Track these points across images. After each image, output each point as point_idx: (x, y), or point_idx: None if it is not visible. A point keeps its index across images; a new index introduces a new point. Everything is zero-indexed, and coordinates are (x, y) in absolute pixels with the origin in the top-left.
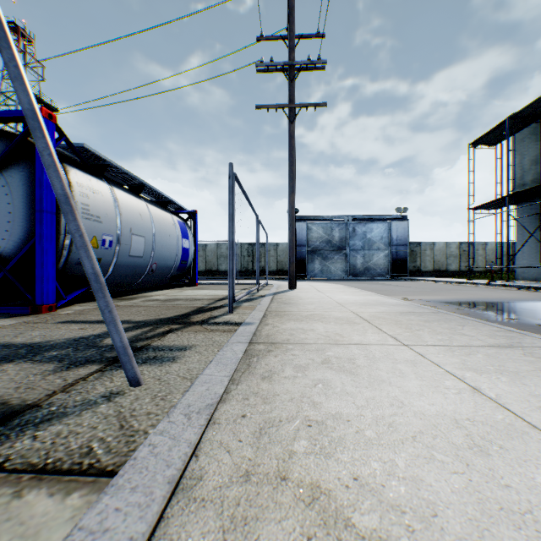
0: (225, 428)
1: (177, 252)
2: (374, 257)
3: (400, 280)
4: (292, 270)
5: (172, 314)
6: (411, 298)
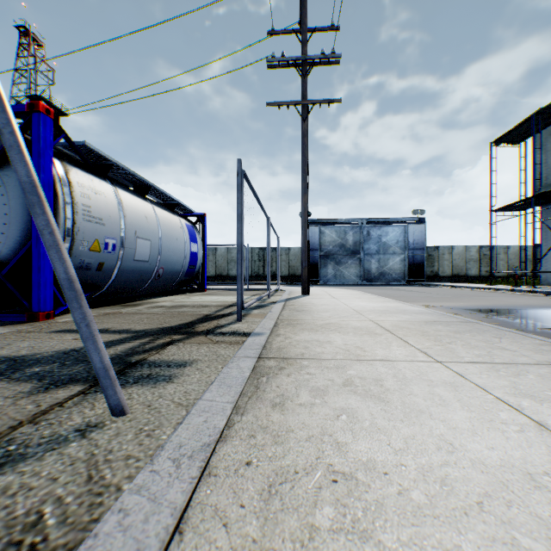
0: (223, 484)
1: (184, 256)
2: (390, 261)
3: (417, 285)
4: (304, 275)
5: (175, 323)
6: (432, 305)
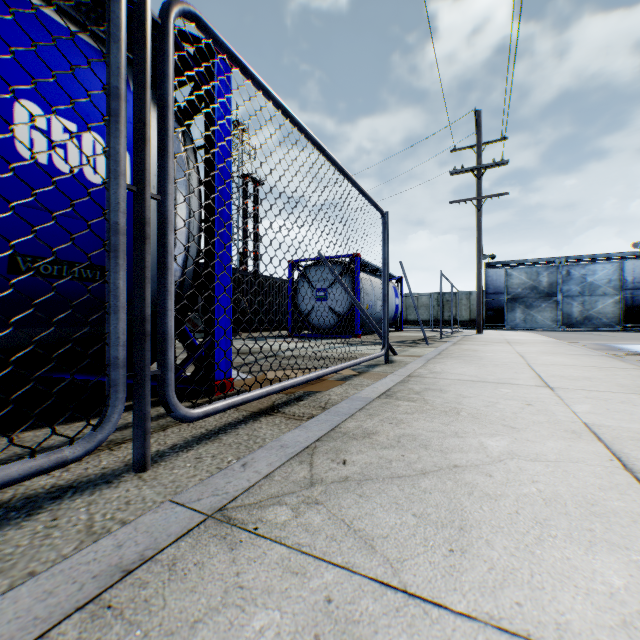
0: (451, 347)
1: (393, 308)
2: (597, 304)
3: (631, 331)
4: (478, 319)
5: (413, 339)
6: (582, 342)
